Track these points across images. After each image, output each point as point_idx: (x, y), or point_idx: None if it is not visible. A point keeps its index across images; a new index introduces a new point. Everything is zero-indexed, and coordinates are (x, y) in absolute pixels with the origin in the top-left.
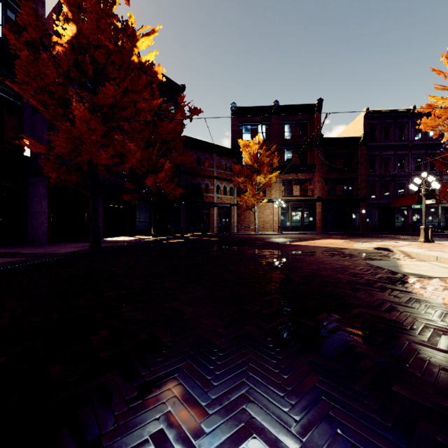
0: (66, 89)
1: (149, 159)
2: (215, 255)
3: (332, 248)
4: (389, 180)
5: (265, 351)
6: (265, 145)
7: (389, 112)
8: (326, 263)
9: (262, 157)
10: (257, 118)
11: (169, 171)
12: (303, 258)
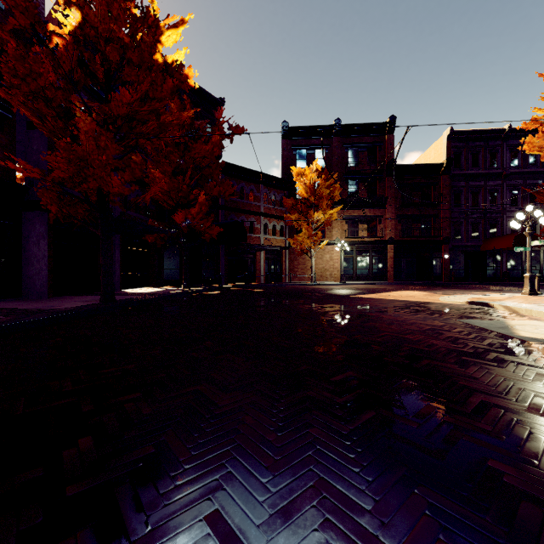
0: (68, 94)
1: (179, 189)
2: (262, 311)
3: (413, 302)
4: (478, 217)
5: (348, 481)
6: (324, 174)
7: (478, 132)
8: (410, 323)
9: (321, 188)
10: (315, 141)
11: (204, 204)
12: (378, 316)
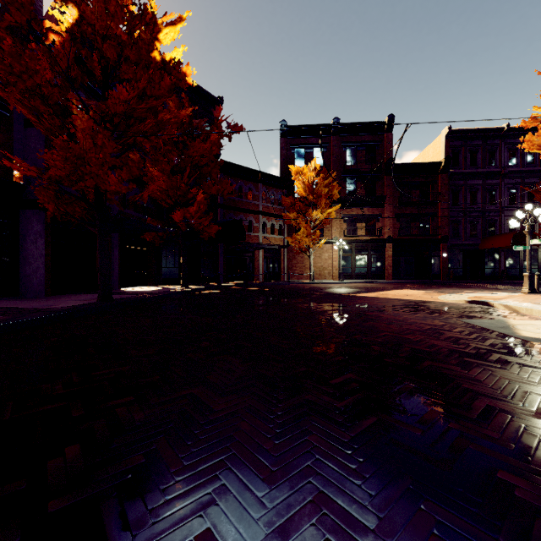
0: (65, 92)
1: (177, 188)
2: (260, 310)
3: (412, 301)
4: (477, 215)
5: (350, 495)
6: (323, 173)
7: (477, 131)
8: (410, 322)
9: (319, 187)
10: (313, 139)
11: (203, 203)
12: (377, 315)
